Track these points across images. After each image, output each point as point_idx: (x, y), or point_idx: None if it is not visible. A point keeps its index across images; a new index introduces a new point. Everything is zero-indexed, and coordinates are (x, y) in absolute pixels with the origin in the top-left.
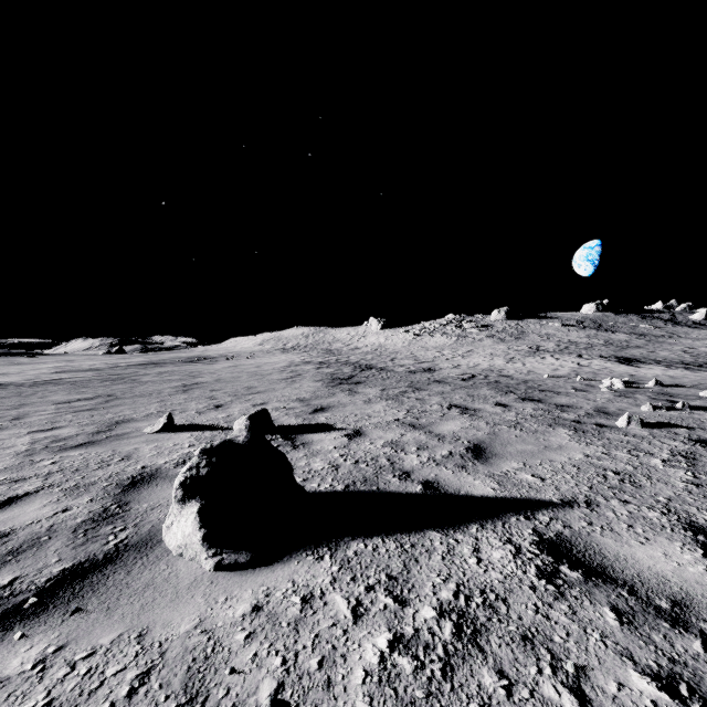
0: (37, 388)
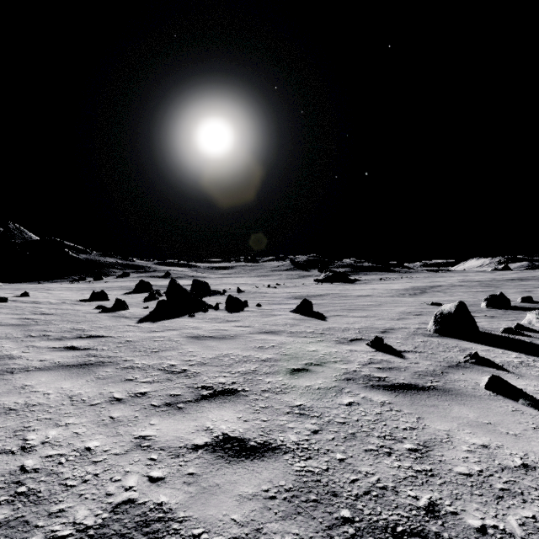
0: (453, 287)
